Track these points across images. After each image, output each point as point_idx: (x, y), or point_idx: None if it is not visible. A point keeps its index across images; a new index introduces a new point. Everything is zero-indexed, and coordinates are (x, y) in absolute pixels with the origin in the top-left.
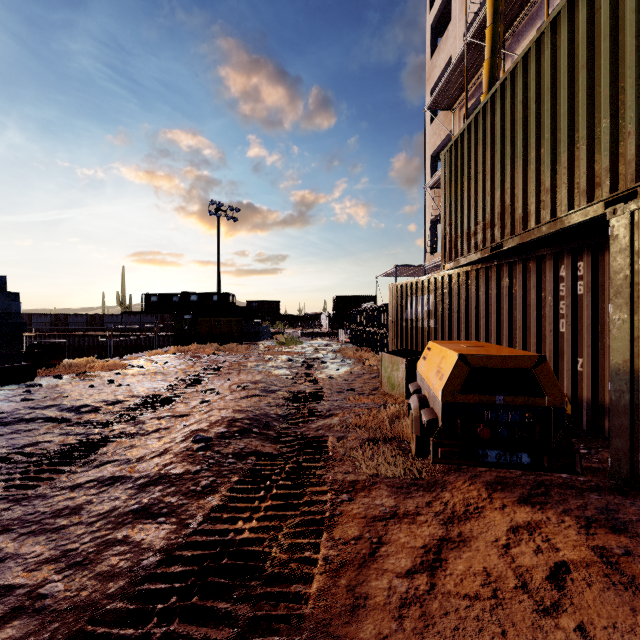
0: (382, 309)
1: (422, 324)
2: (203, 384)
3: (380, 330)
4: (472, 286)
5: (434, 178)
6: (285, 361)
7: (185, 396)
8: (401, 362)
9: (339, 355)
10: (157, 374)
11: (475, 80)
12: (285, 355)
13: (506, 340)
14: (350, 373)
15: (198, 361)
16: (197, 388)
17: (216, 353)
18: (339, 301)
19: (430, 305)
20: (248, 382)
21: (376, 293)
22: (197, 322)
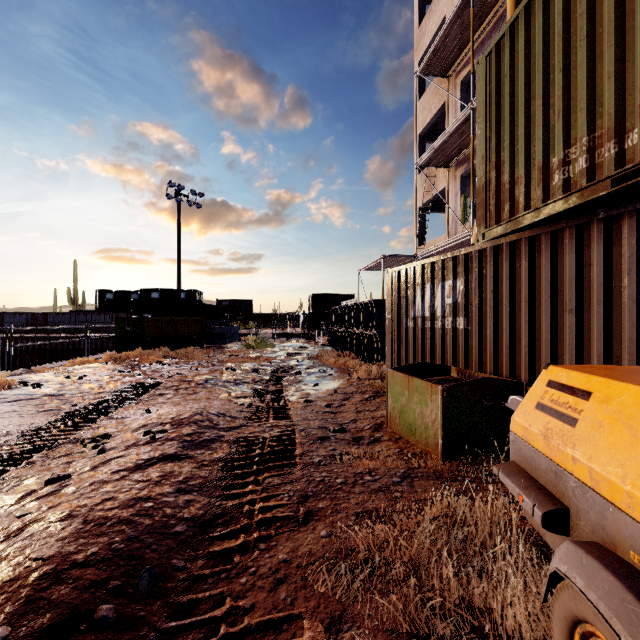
0: (370, 305)
1: (442, 324)
2: (100, 422)
3: (368, 331)
4: (544, 260)
5: (428, 153)
6: (248, 372)
7: (34, 460)
8: (431, 390)
9: (317, 362)
10: (51, 398)
11: (477, 37)
12: (250, 362)
13: (631, 353)
14: (334, 392)
15: (130, 373)
16: (79, 434)
17: (162, 361)
18: (315, 300)
19: (456, 295)
20: (168, 422)
21: (358, 289)
22: (142, 322)
